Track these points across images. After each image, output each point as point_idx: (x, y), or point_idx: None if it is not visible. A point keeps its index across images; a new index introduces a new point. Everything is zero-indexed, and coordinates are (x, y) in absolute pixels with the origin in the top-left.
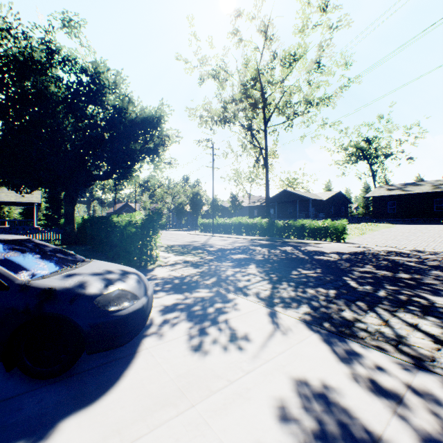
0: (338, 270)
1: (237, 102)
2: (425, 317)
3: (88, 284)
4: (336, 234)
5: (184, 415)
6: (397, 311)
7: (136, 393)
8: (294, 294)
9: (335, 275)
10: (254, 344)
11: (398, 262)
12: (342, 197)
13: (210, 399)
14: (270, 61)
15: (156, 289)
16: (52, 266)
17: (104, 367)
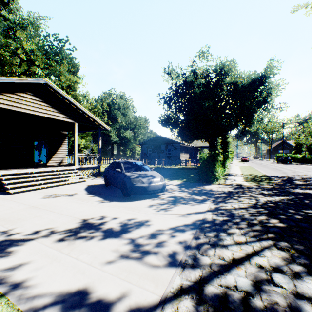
0: None
1: None
2: (293, 263)
3: (133, 175)
4: None
5: (122, 210)
6: (280, 249)
7: (126, 204)
8: (241, 214)
9: None
10: (164, 212)
11: None
12: None
13: (130, 211)
14: None
15: (188, 191)
16: (135, 170)
17: (132, 199)
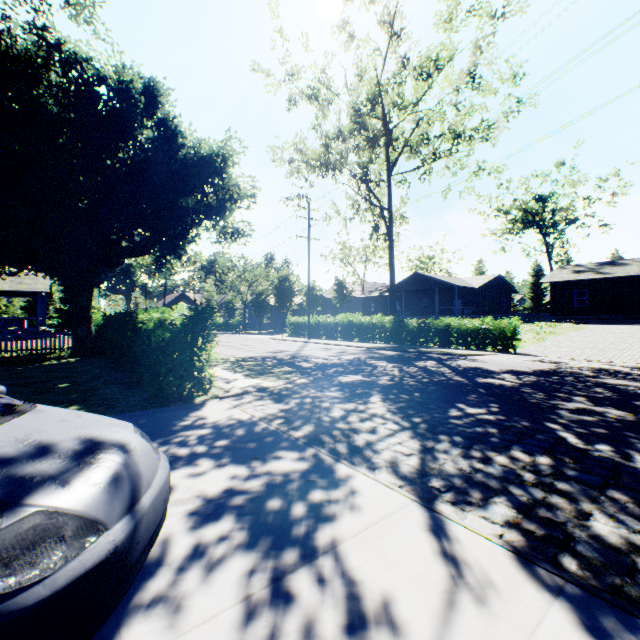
0: (529, 406)
1: (345, 137)
2: None
3: None
4: (501, 341)
5: None
6: None
7: None
8: (469, 466)
9: (529, 419)
10: None
11: (625, 390)
12: (502, 284)
13: None
14: (398, 72)
15: (196, 452)
16: None
17: None
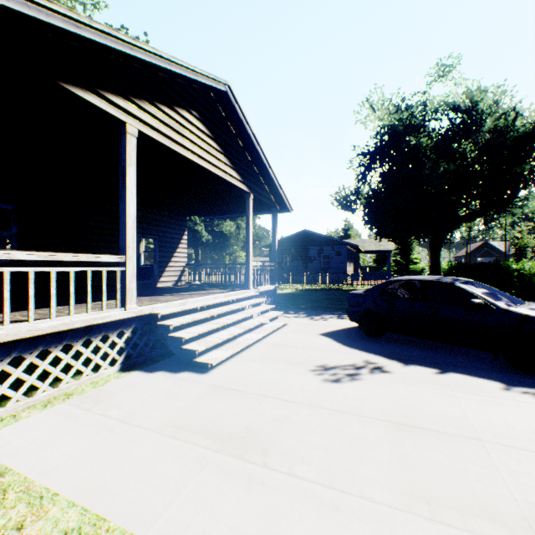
0: None
1: None
2: None
3: None
4: None
5: None
6: None
7: None
8: None
9: None
10: None
11: None
12: None
13: None
14: None
15: None
16: (510, 301)
17: None
